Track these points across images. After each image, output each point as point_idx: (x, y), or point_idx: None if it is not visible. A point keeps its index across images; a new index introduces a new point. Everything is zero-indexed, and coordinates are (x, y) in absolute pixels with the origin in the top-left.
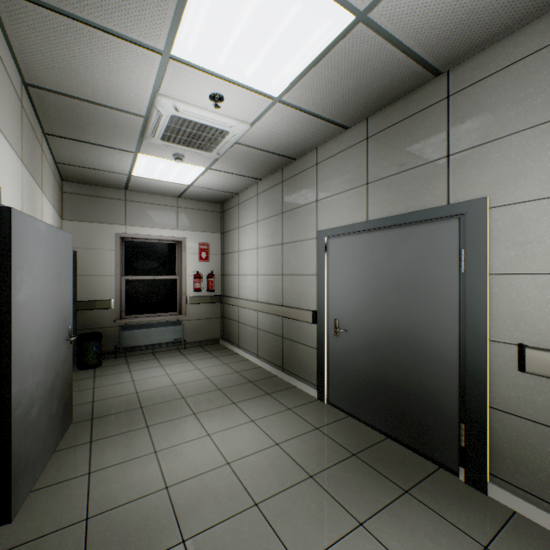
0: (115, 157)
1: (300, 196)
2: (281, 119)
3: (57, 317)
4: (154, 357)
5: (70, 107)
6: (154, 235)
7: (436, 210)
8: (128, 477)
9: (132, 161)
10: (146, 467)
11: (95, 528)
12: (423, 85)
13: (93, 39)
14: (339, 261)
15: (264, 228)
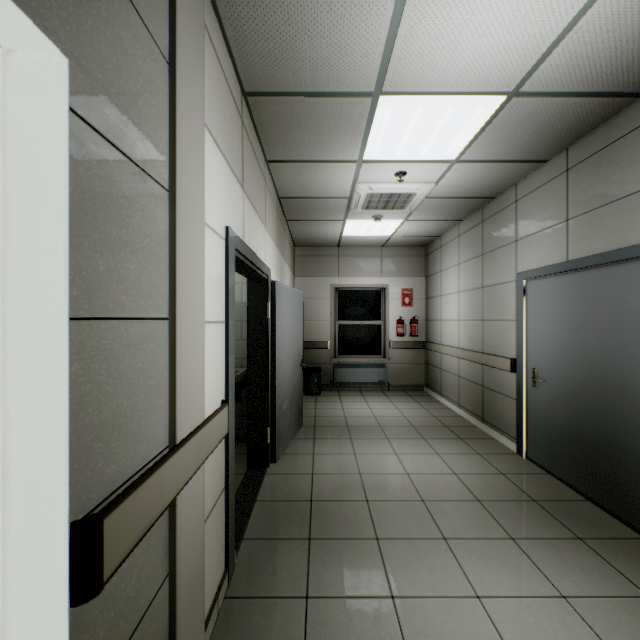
0: (329, 226)
1: (499, 236)
2: (464, 173)
3: (295, 349)
4: (360, 394)
5: (302, 203)
6: (360, 284)
7: (638, 247)
8: (336, 462)
9: (342, 226)
10: (347, 460)
11: (317, 479)
12: (626, 107)
13: (315, 167)
14: (538, 305)
15: (464, 271)
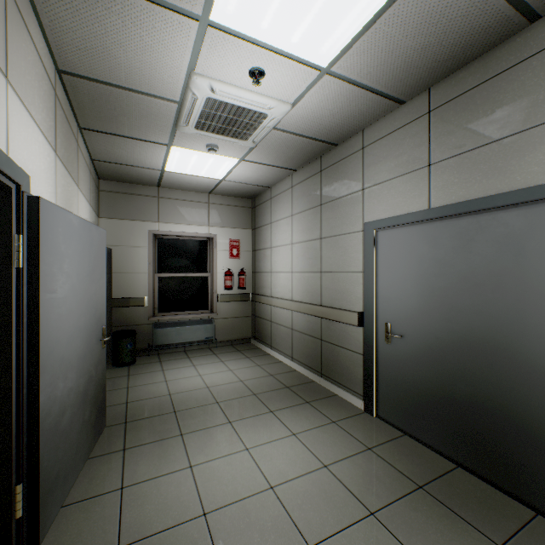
0: (148, 151)
1: (342, 185)
2: (327, 96)
3: (90, 317)
4: (186, 356)
5: (104, 96)
6: (185, 232)
7: (531, 190)
8: (162, 497)
9: (165, 154)
10: (181, 485)
11: None
12: (510, 37)
13: (125, 7)
14: (392, 256)
15: (299, 222)
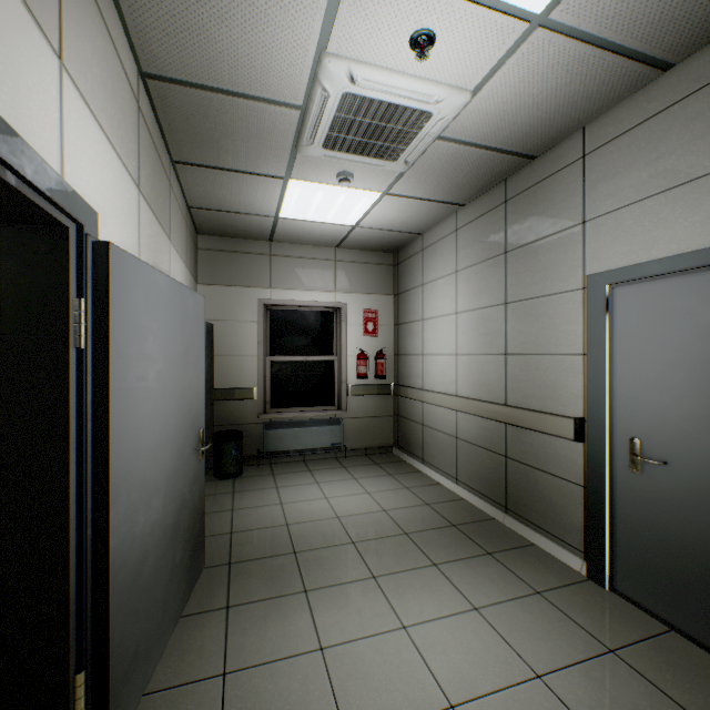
0: (259, 190)
1: (543, 219)
2: (532, 71)
3: (182, 417)
4: (306, 468)
5: (201, 109)
6: (305, 301)
7: None
8: (281, 699)
9: (280, 193)
10: (309, 680)
11: None
12: None
13: None
14: (644, 328)
15: (468, 280)
